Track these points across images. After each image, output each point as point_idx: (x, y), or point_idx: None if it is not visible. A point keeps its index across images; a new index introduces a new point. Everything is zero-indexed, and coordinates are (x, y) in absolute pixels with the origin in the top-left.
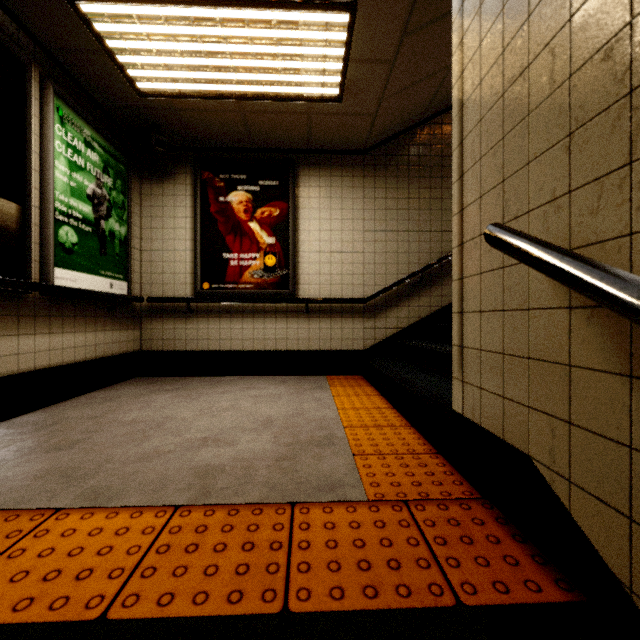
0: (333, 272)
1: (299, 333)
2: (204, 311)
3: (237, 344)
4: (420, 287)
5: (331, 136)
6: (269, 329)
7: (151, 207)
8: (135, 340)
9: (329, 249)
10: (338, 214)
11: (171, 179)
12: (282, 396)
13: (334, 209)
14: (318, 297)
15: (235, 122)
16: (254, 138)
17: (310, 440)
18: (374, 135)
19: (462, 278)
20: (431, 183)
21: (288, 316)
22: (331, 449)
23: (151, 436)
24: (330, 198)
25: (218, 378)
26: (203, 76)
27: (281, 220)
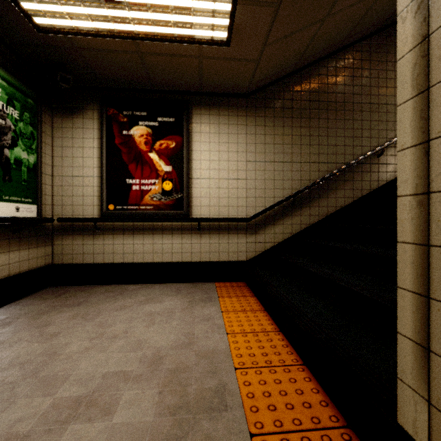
0: (221, 195)
1: (192, 247)
2: (109, 229)
3: (139, 257)
4: (292, 208)
5: (219, 80)
6: (166, 244)
7: (62, 138)
8: (46, 255)
9: (217, 176)
10: (225, 147)
11: (80, 114)
12: (175, 313)
13: (222, 143)
14: (208, 217)
15: (134, 64)
16: (153, 80)
17: (199, 399)
18: (256, 80)
19: (428, 245)
20: (301, 123)
21: (183, 233)
22: (223, 420)
23: (17, 396)
24: (218, 133)
25: (122, 287)
26: (98, 12)
27: (177, 151)
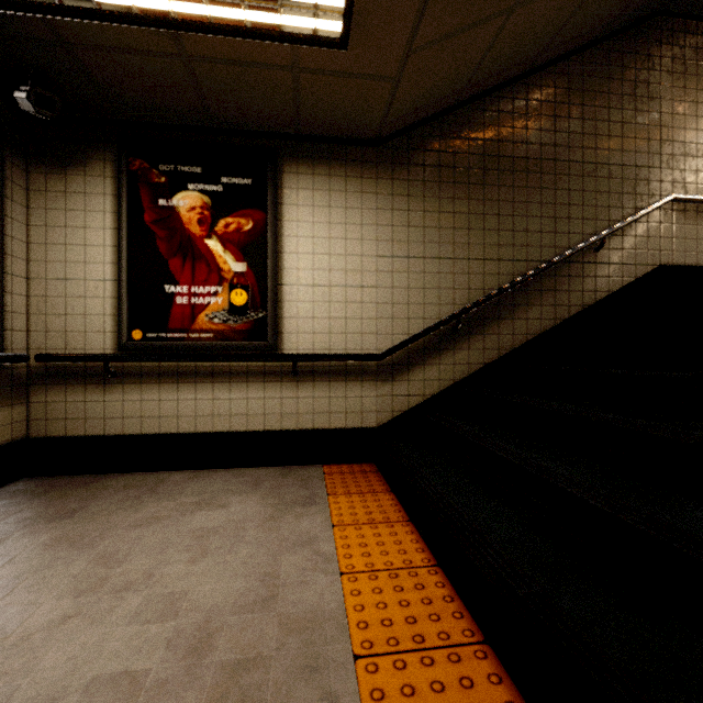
0: (333, 315)
1: (283, 405)
2: (134, 373)
3: (187, 423)
4: (455, 337)
5: (330, 113)
6: (237, 399)
7: (46, 210)
8: (15, 422)
9: (327, 281)
10: (340, 231)
11: (80, 168)
12: (248, 530)
13: (335, 223)
14: (311, 351)
15: (176, 78)
16: (212, 110)
17: None
18: (393, 117)
19: None
20: (470, 192)
21: (266, 380)
22: None
23: None
24: (329, 207)
25: (156, 477)
26: None
27: (256, 237)
